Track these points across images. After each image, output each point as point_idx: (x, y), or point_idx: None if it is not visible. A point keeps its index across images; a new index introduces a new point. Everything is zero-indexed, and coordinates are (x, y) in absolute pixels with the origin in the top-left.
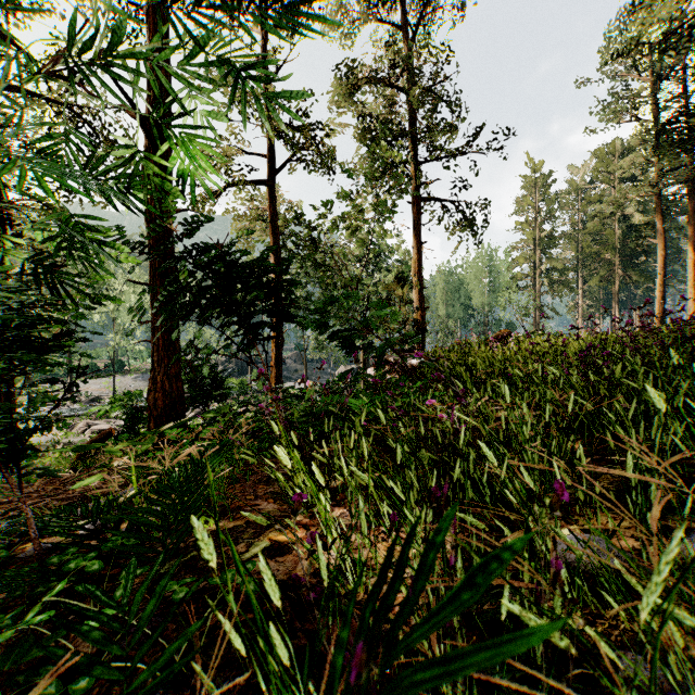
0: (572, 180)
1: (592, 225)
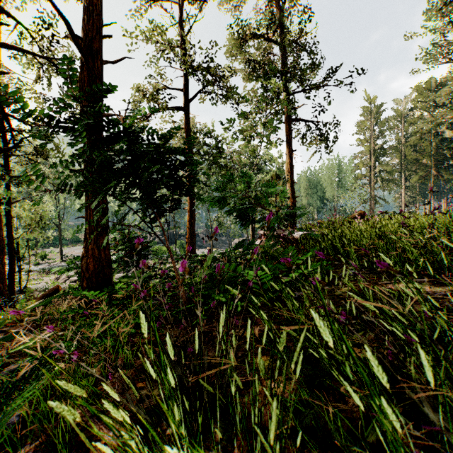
0: (397, 109)
1: (414, 138)
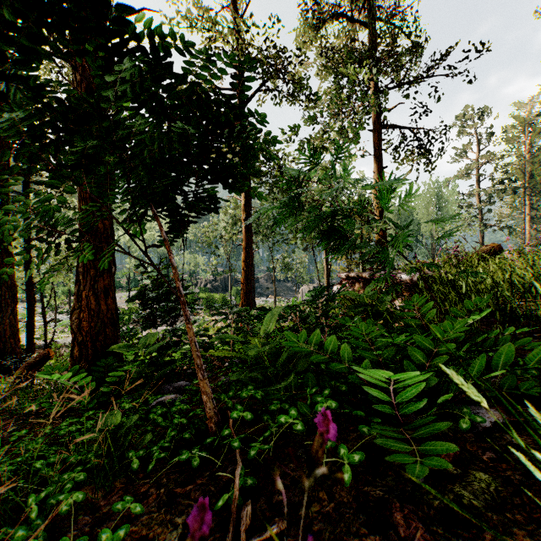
0: (519, 115)
1: None
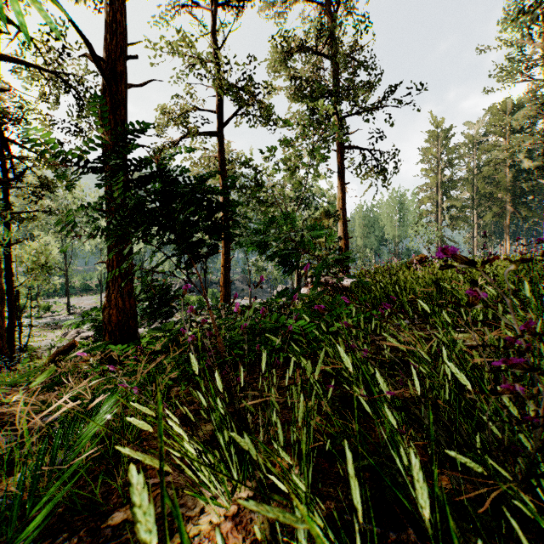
0: (469, 134)
1: (487, 169)
